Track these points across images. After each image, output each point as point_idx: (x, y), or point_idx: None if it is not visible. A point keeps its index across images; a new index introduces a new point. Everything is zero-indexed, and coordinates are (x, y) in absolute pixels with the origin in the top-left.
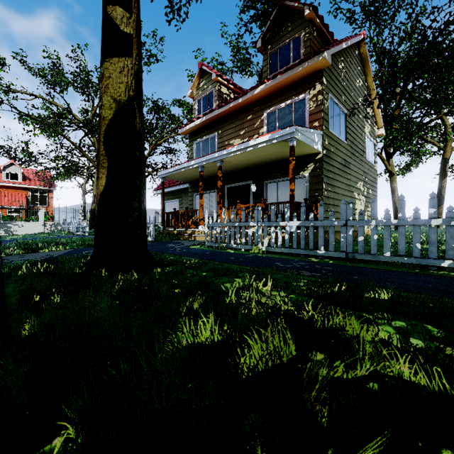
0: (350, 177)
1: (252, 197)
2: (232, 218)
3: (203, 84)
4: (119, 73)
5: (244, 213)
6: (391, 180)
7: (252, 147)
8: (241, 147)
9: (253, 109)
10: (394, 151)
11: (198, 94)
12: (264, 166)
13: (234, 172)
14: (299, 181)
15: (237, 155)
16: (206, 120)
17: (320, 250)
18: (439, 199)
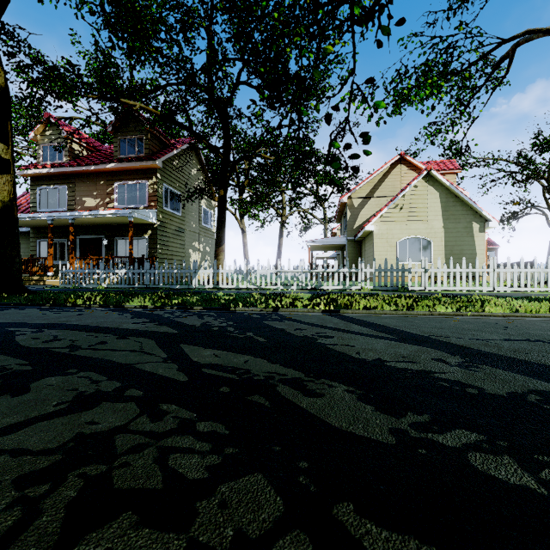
0: (185, 239)
1: (105, 249)
2: (83, 267)
3: (50, 133)
4: (3, 184)
5: (92, 264)
6: (243, 236)
7: (101, 215)
8: (92, 214)
9: (106, 177)
10: (245, 213)
11: (44, 141)
12: (116, 225)
13: (87, 226)
14: (142, 241)
15: (89, 218)
16: (55, 172)
17: (136, 284)
18: (279, 253)
